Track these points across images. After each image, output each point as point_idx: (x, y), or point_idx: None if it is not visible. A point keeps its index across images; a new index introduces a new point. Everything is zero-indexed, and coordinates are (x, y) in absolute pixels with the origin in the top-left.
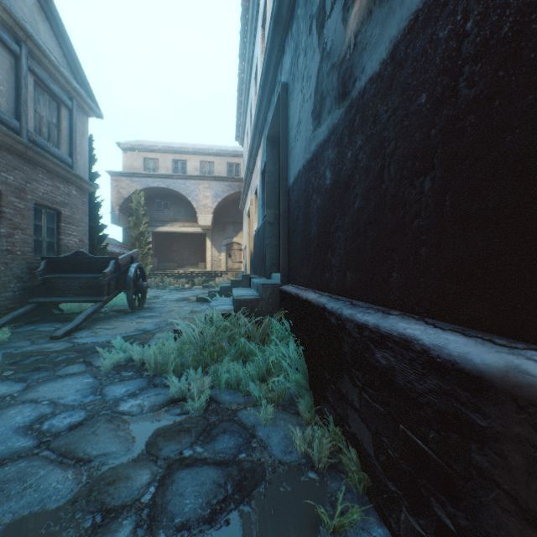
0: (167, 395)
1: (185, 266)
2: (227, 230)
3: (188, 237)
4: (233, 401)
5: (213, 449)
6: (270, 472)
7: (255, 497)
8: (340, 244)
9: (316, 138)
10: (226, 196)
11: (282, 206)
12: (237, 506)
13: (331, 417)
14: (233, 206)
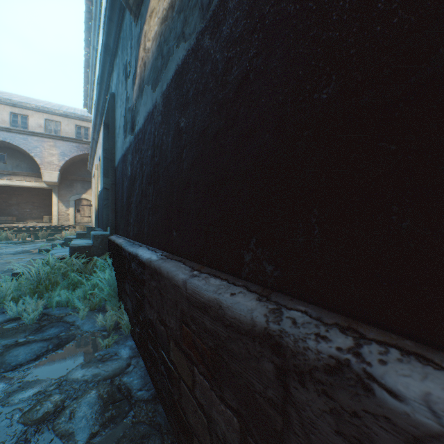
0: (5, 317)
1: (27, 220)
2: (76, 187)
3: (30, 191)
4: (62, 312)
5: (42, 335)
6: (79, 336)
7: (67, 346)
8: (133, 211)
9: (126, 143)
10: (74, 156)
11: (111, 180)
12: (54, 351)
13: (123, 306)
14: (82, 166)
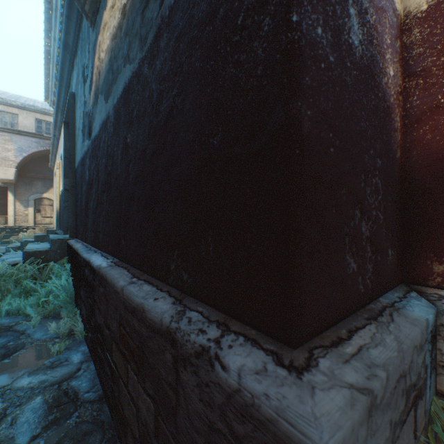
0: None
1: None
2: (36, 185)
3: None
4: (13, 321)
5: None
6: (29, 345)
7: (14, 356)
8: (90, 216)
9: (84, 147)
10: (33, 152)
11: (70, 182)
12: None
13: (78, 312)
14: (44, 162)
